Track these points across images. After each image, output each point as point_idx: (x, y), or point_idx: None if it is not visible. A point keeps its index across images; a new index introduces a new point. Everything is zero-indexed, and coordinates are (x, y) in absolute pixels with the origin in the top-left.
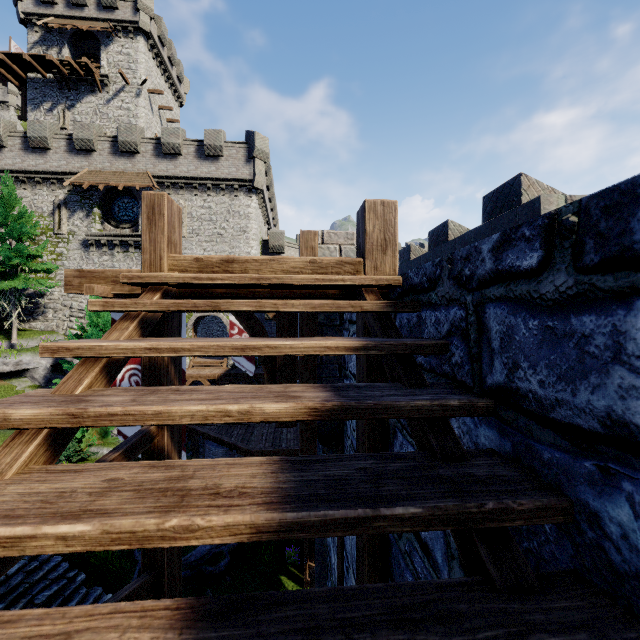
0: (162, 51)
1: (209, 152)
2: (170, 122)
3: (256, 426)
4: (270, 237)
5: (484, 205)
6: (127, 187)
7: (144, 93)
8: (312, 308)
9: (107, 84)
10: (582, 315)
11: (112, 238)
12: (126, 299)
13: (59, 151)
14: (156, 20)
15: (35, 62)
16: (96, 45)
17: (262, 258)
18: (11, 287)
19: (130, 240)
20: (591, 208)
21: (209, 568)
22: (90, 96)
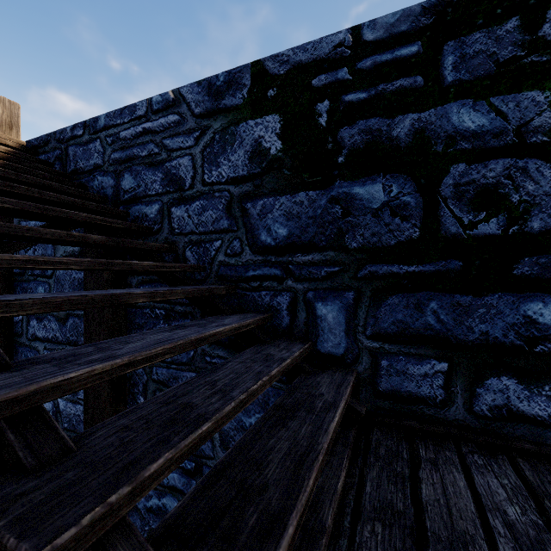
0: None
1: None
2: None
3: None
4: None
5: None
6: None
7: None
8: None
9: None
10: (91, 144)
11: None
12: None
13: None
14: None
15: None
16: None
17: None
18: None
19: None
20: (92, 121)
21: None
22: None
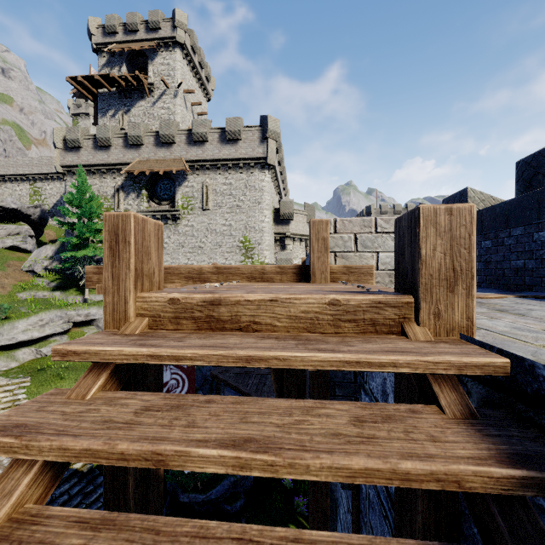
0: (194, 58)
1: (230, 137)
2: (200, 115)
3: (268, 376)
4: (281, 206)
5: (519, 171)
6: (166, 171)
7: (180, 94)
8: (347, 477)
9: (153, 90)
10: None
11: (155, 213)
12: (14, 436)
13: (118, 147)
14: (189, 33)
15: (103, 80)
16: (145, 60)
17: (259, 298)
18: (84, 255)
19: (168, 214)
20: None
21: (227, 507)
22: (141, 101)
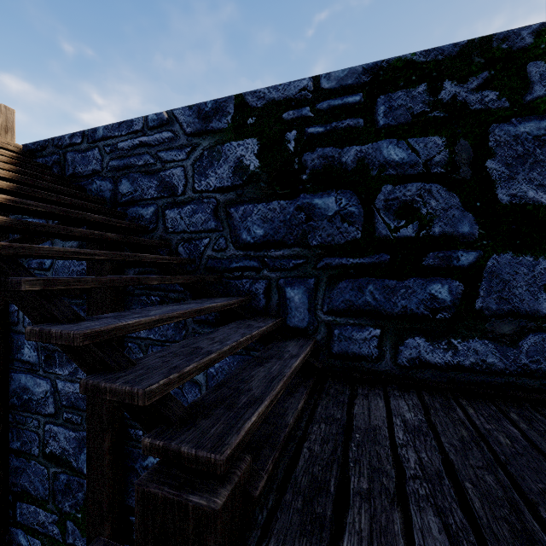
0: None
1: None
2: None
3: None
4: None
5: None
6: None
7: None
8: None
9: None
10: (89, 152)
11: None
12: None
13: None
14: None
15: None
16: None
17: None
18: None
19: None
20: (90, 131)
21: None
22: None
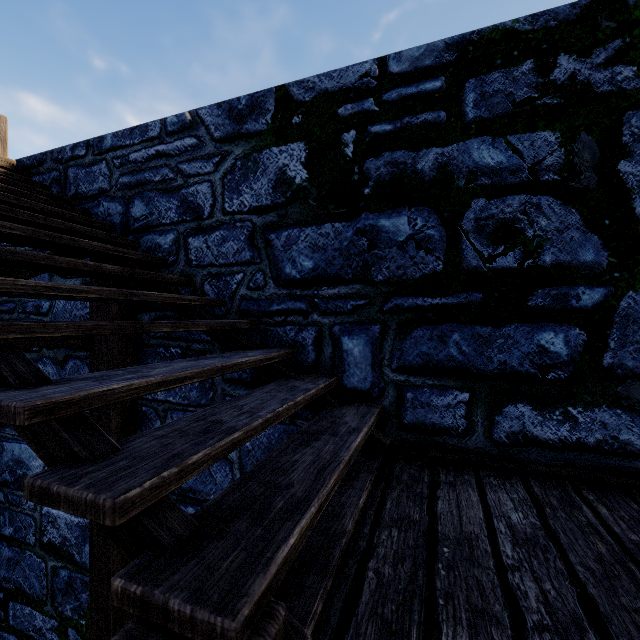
0: None
1: None
2: None
3: None
4: None
5: None
6: None
7: None
8: None
9: None
10: (95, 166)
11: None
12: None
13: None
14: None
15: None
16: None
17: None
18: None
19: None
20: (96, 140)
21: None
22: None
